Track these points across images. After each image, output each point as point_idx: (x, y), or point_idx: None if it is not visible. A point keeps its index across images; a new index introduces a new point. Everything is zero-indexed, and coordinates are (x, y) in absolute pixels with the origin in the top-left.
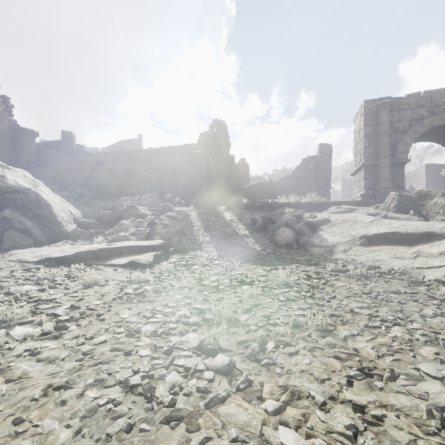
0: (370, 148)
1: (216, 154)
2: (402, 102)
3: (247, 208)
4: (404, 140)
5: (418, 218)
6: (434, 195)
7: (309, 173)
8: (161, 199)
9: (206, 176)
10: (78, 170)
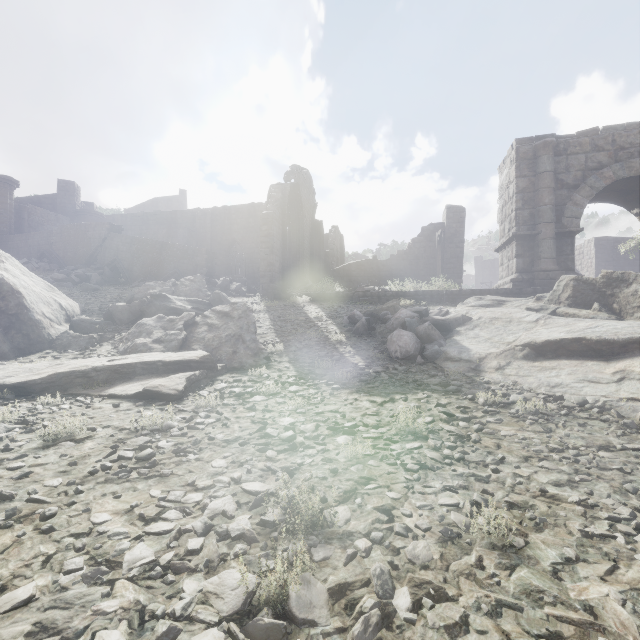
0: (524, 210)
1: (295, 217)
2: (571, 142)
3: (341, 299)
4: (574, 198)
5: (608, 316)
6: (633, 280)
7: (432, 248)
8: (210, 286)
9: (280, 250)
10: (81, 240)
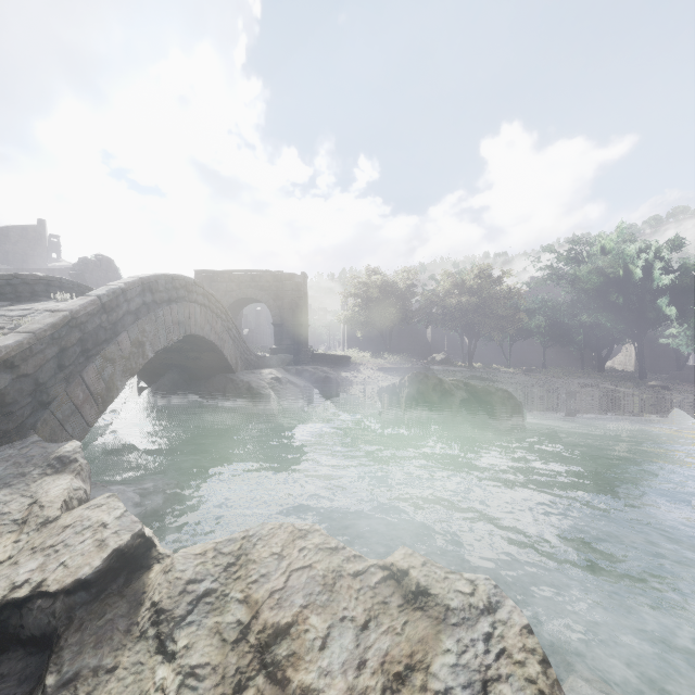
0: None
1: None
2: (220, 276)
3: None
4: None
5: None
6: None
7: None
8: None
9: None
10: None
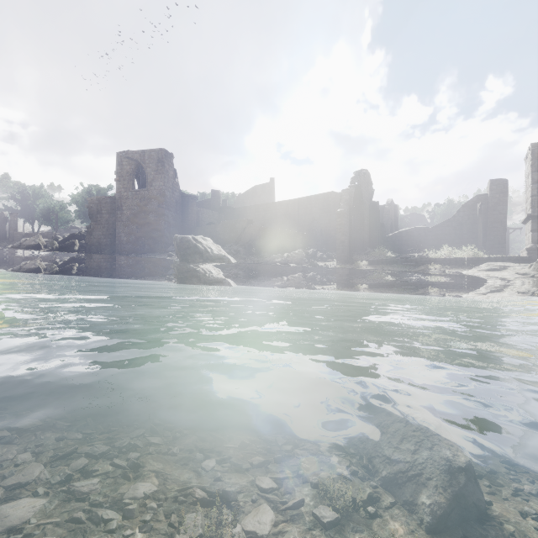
0: None
1: (358, 206)
2: None
3: (389, 263)
4: None
5: None
6: None
7: (475, 216)
8: (305, 255)
9: (348, 232)
10: (232, 229)
